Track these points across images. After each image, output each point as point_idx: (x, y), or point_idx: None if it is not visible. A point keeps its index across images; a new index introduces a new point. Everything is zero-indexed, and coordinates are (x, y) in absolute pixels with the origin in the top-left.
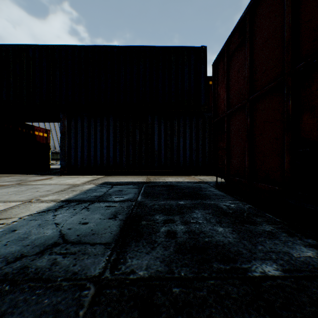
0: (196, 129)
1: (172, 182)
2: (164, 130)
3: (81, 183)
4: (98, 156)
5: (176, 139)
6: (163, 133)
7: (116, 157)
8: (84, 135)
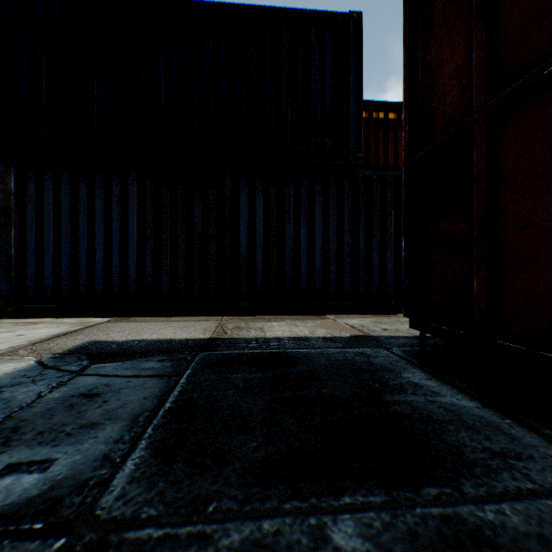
0: (338, 206)
1: (283, 339)
2: (263, 209)
3: (5, 351)
4: (99, 269)
5: (291, 229)
6: (260, 214)
7: (145, 272)
8: (61, 217)
